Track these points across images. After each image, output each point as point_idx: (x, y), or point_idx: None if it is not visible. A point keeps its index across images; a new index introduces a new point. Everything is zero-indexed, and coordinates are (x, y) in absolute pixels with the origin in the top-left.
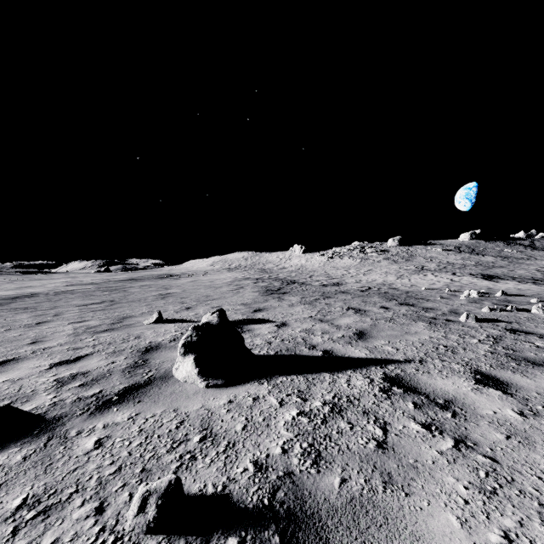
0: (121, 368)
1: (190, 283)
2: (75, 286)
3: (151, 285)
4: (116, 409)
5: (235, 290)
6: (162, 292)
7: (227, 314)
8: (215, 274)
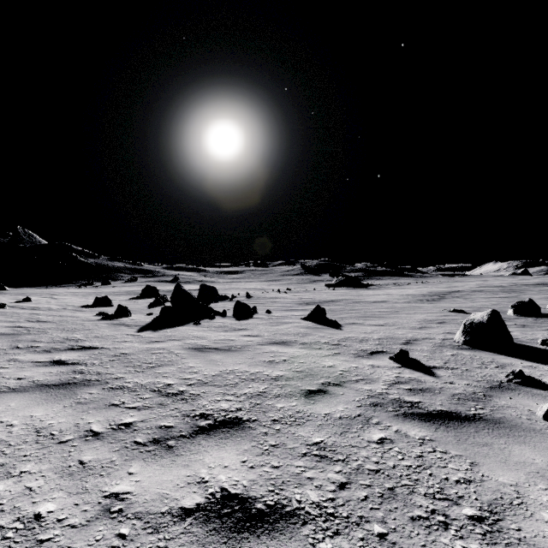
0: None
1: None
2: (484, 288)
3: None
4: None
5: None
6: None
7: None
8: None
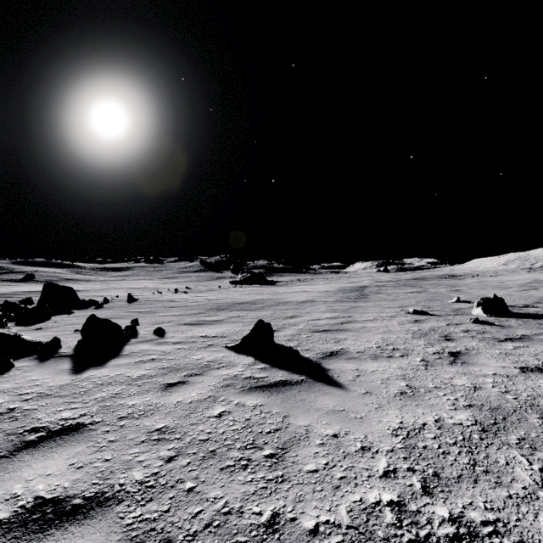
0: (449, 311)
1: (476, 283)
2: (382, 283)
3: (438, 283)
4: (454, 315)
5: (525, 290)
6: (451, 289)
7: (507, 302)
8: (507, 275)
